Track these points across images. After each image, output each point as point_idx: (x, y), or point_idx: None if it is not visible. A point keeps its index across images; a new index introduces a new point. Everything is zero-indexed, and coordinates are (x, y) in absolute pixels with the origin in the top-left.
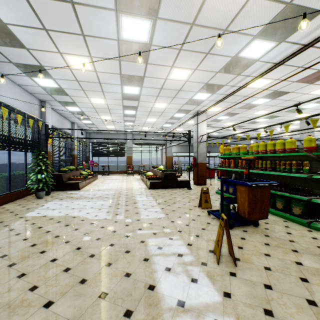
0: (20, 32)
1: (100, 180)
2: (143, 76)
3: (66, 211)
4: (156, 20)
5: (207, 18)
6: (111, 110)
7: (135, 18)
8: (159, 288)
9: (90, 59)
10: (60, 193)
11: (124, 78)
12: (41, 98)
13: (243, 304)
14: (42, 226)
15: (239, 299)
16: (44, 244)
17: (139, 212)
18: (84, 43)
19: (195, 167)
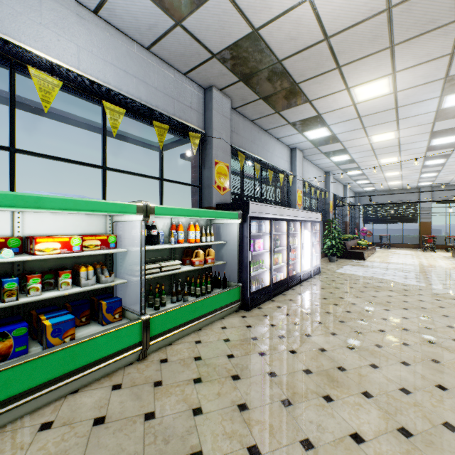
0: (342, 135)
1: (381, 253)
2: None
3: (368, 274)
4: None
5: None
6: (403, 165)
7: None
8: None
9: (396, 132)
10: (346, 261)
11: (436, 133)
12: (326, 170)
13: None
14: (358, 279)
15: None
16: (372, 288)
17: None
18: (395, 124)
19: None
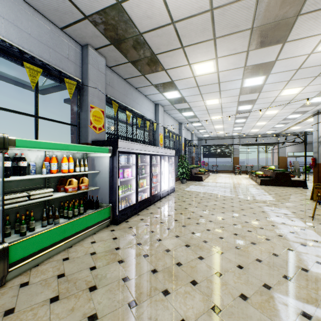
0: (188, 98)
1: (212, 176)
2: (256, 99)
3: (204, 190)
4: (268, 75)
5: (310, 64)
6: (224, 121)
7: (254, 78)
8: (271, 218)
9: (219, 99)
10: (192, 182)
11: (240, 102)
12: (180, 122)
13: (320, 229)
14: (198, 194)
15: (319, 228)
16: (205, 200)
17: (254, 196)
18: (218, 94)
19: (314, 167)
